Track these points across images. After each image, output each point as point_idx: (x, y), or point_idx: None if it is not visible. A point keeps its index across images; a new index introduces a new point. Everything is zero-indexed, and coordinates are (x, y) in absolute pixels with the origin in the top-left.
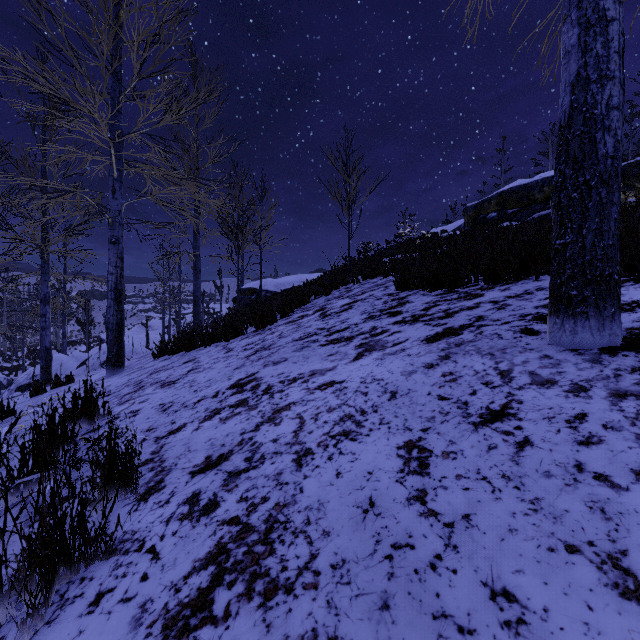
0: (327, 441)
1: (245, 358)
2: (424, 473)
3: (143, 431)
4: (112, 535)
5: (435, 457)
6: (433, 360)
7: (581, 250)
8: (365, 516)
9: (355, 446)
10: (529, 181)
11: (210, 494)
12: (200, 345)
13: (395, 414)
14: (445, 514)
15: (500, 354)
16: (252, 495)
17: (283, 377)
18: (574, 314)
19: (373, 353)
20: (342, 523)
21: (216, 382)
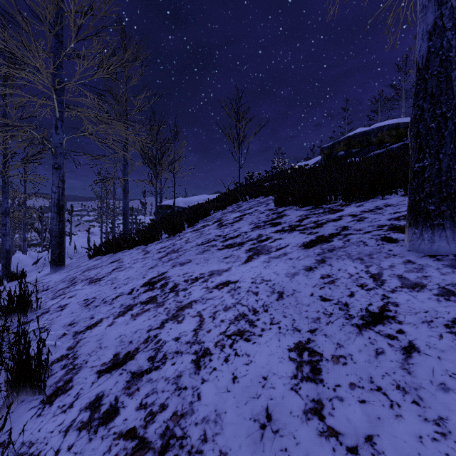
0: (223, 341)
1: (158, 259)
2: (317, 380)
3: (65, 325)
4: (2, 455)
5: (326, 361)
6: (311, 263)
7: (438, 172)
8: (263, 433)
9: (249, 347)
10: (367, 129)
11: (112, 398)
12: (125, 248)
13: (283, 314)
14: (346, 434)
15: (368, 259)
16: (151, 401)
17: (187, 276)
18: (432, 226)
19: (260, 256)
20: (239, 442)
21: (133, 280)
